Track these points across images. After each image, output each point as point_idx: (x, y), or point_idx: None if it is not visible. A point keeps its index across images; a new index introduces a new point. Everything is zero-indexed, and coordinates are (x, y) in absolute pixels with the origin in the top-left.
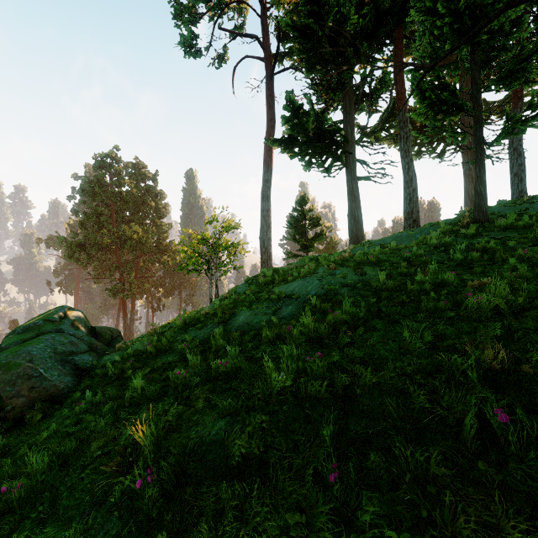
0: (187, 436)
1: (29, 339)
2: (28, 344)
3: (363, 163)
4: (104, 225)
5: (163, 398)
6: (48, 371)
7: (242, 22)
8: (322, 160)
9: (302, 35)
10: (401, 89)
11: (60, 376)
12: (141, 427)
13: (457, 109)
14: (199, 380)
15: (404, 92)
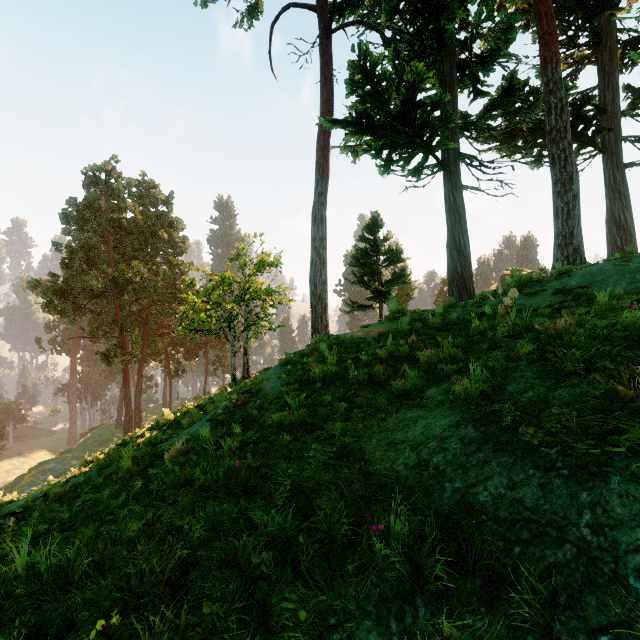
0: None
1: None
2: None
3: (470, 164)
4: (96, 264)
5: None
6: None
7: None
8: (408, 158)
9: None
10: (549, 27)
11: None
12: None
13: None
14: None
15: (555, 31)
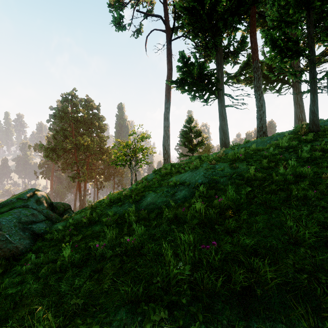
0: (90, 324)
1: (5, 212)
2: (0, 216)
3: (229, 96)
4: (67, 137)
5: (85, 265)
6: (12, 236)
7: (151, 7)
8: (202, 94)
9: (189, 13)
10: (255, 46)
11: (20, 239)
12: (38, 325)
13: (298, 54)
14: (112, 254)
15: (257, 48)
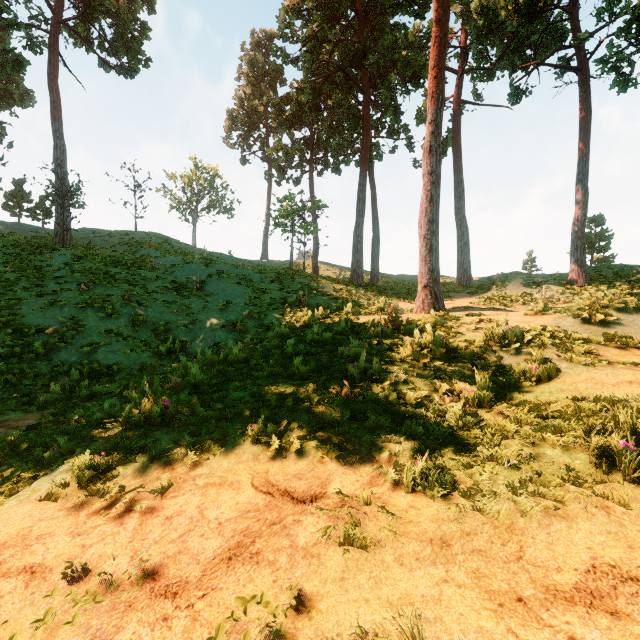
0: None
1: None
2: None
3: None
4: None
5: None
6: None
7: None
8: None
9: None
10: None
11: None
12: None
13: None
14: None
15: None
